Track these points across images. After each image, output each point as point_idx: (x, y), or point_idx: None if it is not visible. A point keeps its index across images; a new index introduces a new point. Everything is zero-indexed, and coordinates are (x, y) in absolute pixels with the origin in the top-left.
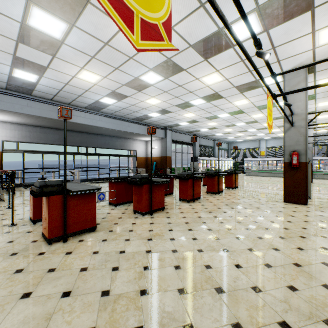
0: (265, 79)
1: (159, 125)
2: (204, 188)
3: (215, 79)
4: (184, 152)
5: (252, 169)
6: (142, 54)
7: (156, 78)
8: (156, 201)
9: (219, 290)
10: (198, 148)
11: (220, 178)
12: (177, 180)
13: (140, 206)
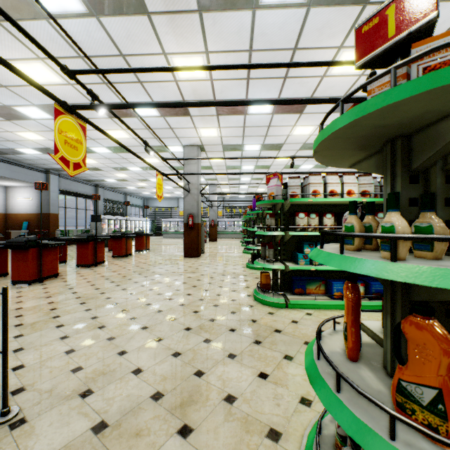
0: (170, 147)
1: (35, 165)
2: (110, 253)
3: (122, 135)
4: (80, 209)
5: (170, 230)
6: (24, 88)
7: (42, 115)
8: (48, 267)
9: (116, 304)
10: (102, 204)
11: (128, 239)
12: (68, 247)
13: (25, 274)
